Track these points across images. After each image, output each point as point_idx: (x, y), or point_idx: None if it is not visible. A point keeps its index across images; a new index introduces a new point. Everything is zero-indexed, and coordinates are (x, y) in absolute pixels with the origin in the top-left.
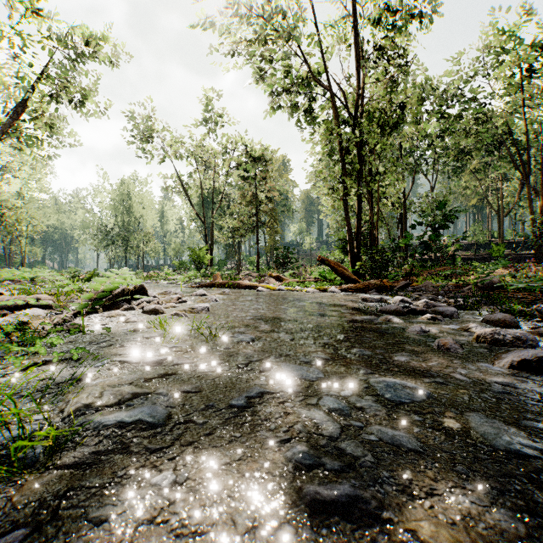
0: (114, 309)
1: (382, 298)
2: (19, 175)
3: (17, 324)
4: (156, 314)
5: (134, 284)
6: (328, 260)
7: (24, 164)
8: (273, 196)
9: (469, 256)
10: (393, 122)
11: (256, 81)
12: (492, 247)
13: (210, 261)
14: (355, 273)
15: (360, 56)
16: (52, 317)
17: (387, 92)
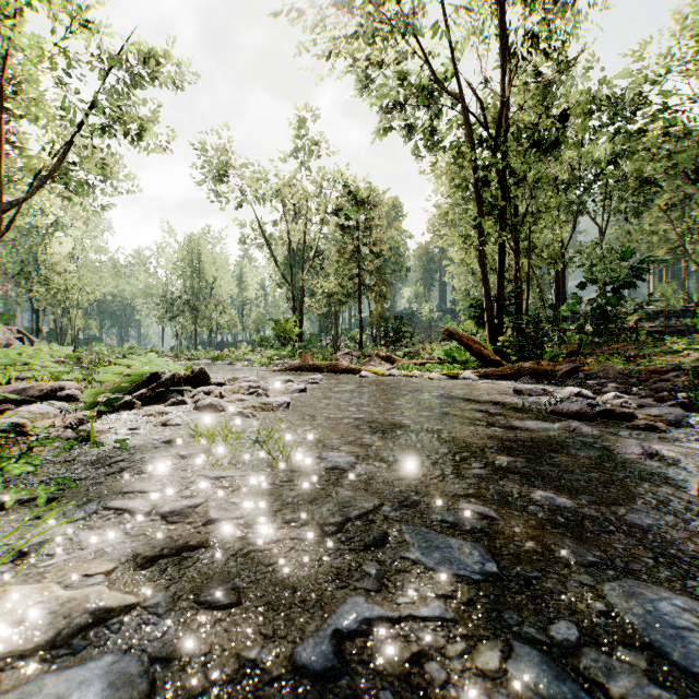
0: (158, 402)
1: (544, 389)
2: (70, 232)
3: (7, 428)
4: (213, 412)
5: (172, 370)
6: (459, 333)
7: (77, 219)
8: (381, 251)
9: (656, 328)
10: (549, 142)
11: (358, 93)
12: (696, 314)
13: (299, 336)
14: (496, 352)
15: (503, 49)
16: (67, 415)
17: (540, 99)
